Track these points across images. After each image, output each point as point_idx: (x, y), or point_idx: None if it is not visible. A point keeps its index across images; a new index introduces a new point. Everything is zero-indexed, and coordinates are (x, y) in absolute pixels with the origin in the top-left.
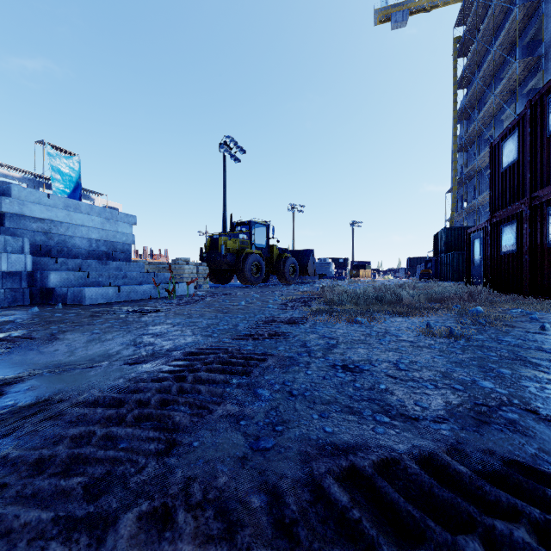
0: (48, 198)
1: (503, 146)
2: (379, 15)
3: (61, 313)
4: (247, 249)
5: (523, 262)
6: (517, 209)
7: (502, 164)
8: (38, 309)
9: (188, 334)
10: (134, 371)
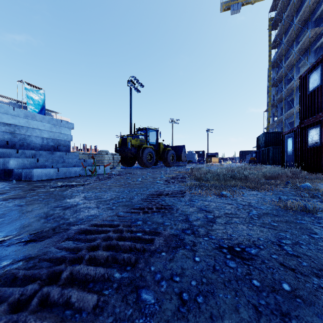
0: (13, 110)
1: (309, 77)
2: (223, 6)
3: (10, 187)
4: (144, 145)
5: None
6: (320, 117)
7: (308, 88)
8: None
9: (92, 206)
10: (20, 255)
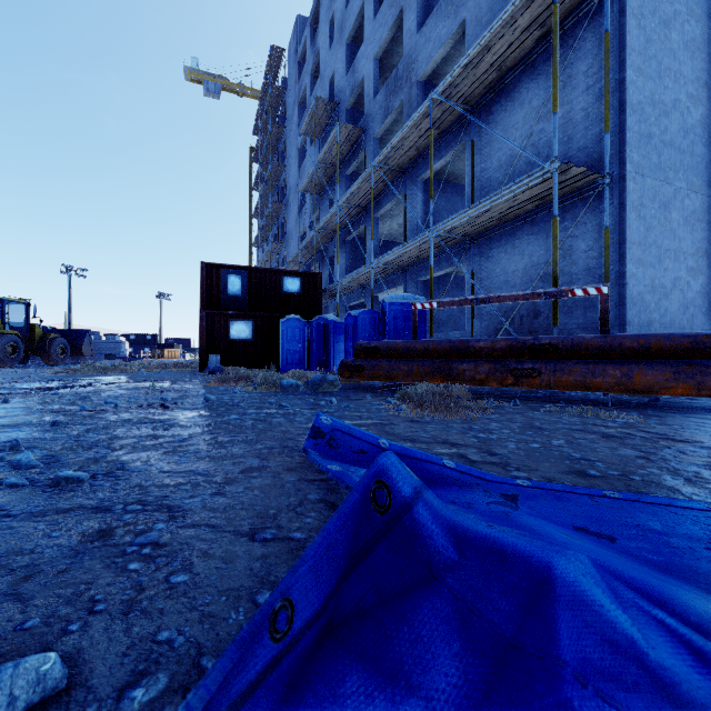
0: None
1: None
2: (190, 74)
3: None
4: None
5: None
6: None
7: None
8: None
9: None
10: None
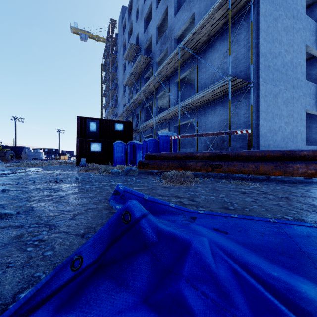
0: None
1: None
2: (73, 30)
3: None
4: None
5: None
6: None
7: None
8: None
9: None
10: None
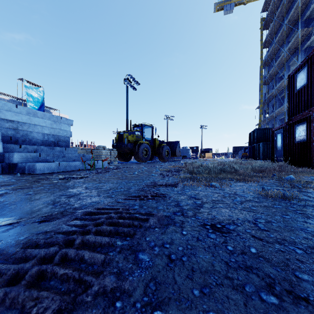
0: (16, 108)
1: (296, 76)
2: (217, 6)
3: (16, 179)
4: (140, 140)
5: (311, 147)
6: (307, 114)
7: (296, 87)
8: (2, 177)
9: (94, 195)
10: (37, 230)
